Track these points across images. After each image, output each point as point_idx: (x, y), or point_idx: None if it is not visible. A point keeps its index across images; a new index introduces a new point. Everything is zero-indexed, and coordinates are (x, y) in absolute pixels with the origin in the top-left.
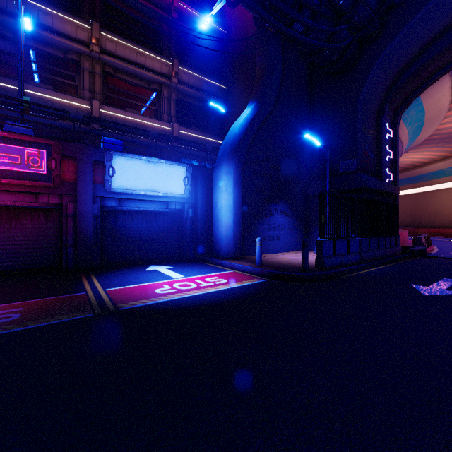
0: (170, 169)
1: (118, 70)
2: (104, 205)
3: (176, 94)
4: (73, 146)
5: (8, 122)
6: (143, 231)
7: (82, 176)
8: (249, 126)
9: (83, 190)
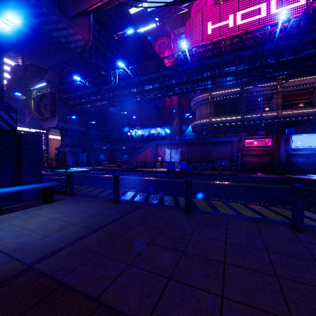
0: None
1: (288, 91)
2: (288, 152)
3: None
4: (278, 135)
5: (259, 132)
6: (304, 161)
7: (281, 144)
8: None
9: (281, 148)
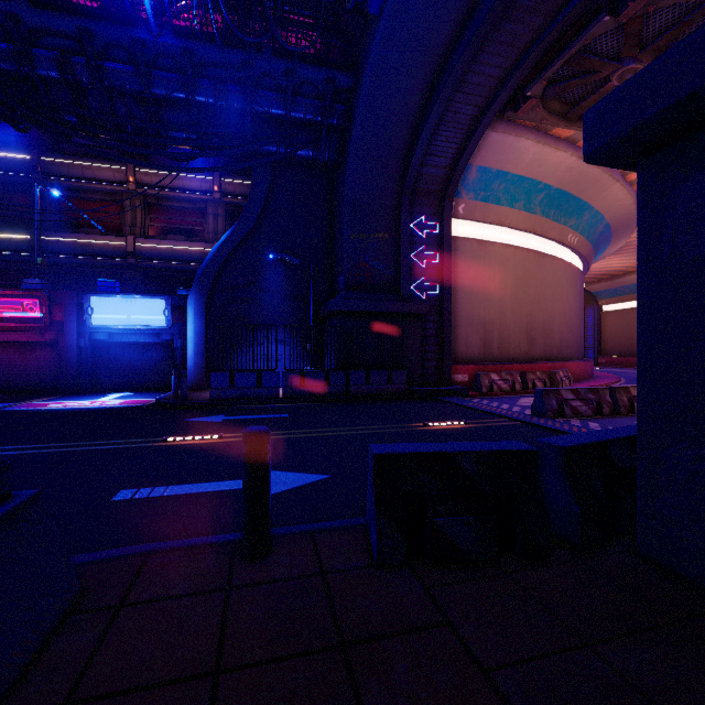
0: (148, 303)
1: (161, 198)
2: (95, 338)
3: (226, 207)
4: (62, 293)
5: (25, 280)
6: (135, 361)
7: (68, 316)
8: (217, 253)
9: (70, 328)
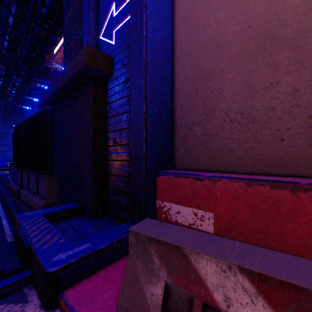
0: None
1: None
2: None
3: None
4: None
5: None
6: None
7: None
8: None
9: None
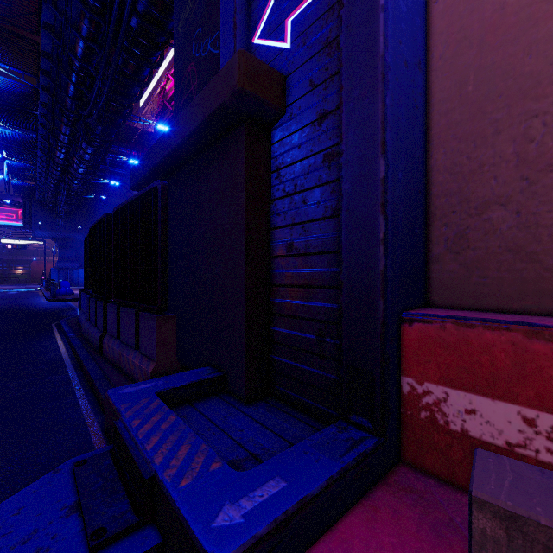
0: None
1: None
2: None
3: None
4: None
5: None
6: None
7: None
8: None
9: None
